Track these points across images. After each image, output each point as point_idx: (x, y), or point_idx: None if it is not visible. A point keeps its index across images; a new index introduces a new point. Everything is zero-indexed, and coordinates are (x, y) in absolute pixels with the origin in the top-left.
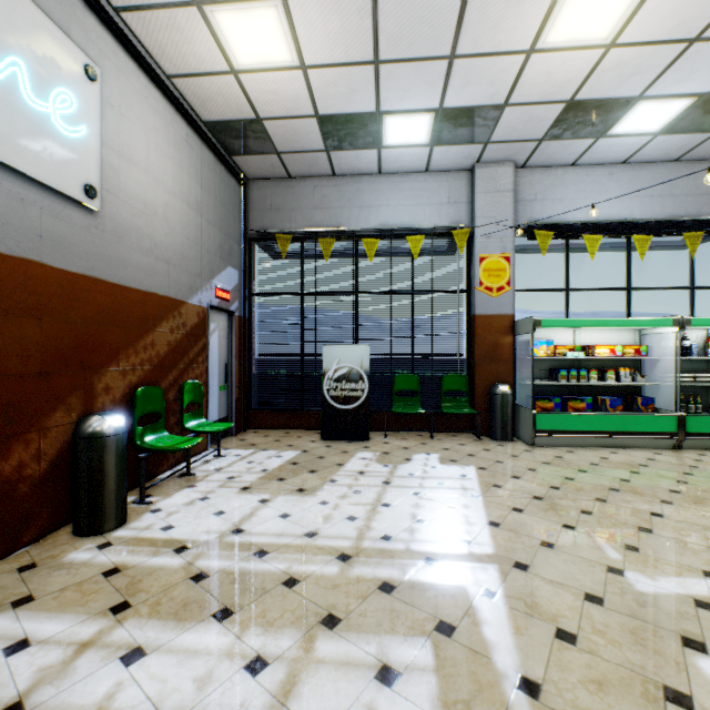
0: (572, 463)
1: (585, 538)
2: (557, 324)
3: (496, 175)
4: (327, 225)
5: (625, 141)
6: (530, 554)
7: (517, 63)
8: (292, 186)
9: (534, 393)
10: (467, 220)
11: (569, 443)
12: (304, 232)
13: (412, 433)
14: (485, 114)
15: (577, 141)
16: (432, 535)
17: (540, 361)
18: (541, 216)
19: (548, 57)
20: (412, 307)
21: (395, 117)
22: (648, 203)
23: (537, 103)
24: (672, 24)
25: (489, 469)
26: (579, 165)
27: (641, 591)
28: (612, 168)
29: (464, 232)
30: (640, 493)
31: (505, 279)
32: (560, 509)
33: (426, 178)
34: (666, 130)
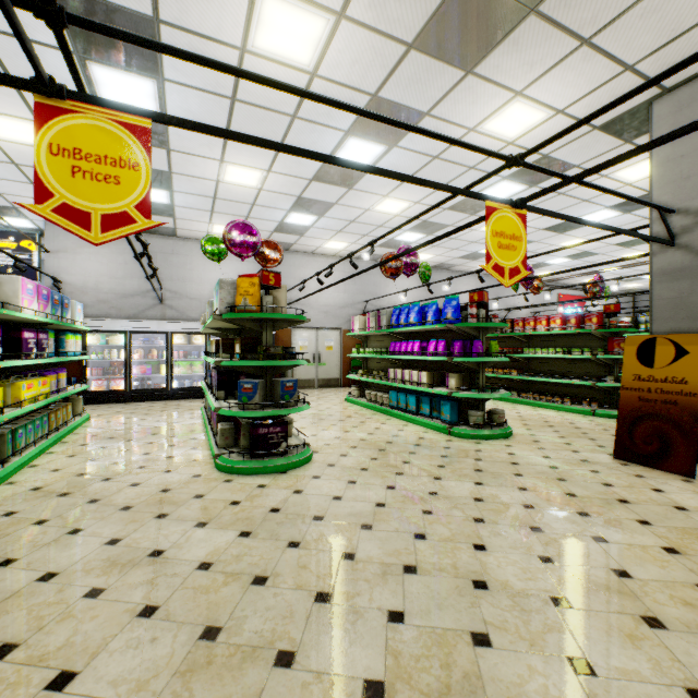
0: None
1: None
2: None
3: None
4: None
5: None
6: None
7: None
8: None
9: None
10: None
11: None
12: None
13: None
14: None
15: None
16: None
17: None
18: None
19: None
20: None
21: None
22: None
23: None
24: None
25: None
26: None
27: None
28: None
29: None
30: None
31: None
32: None
33: None
34: None
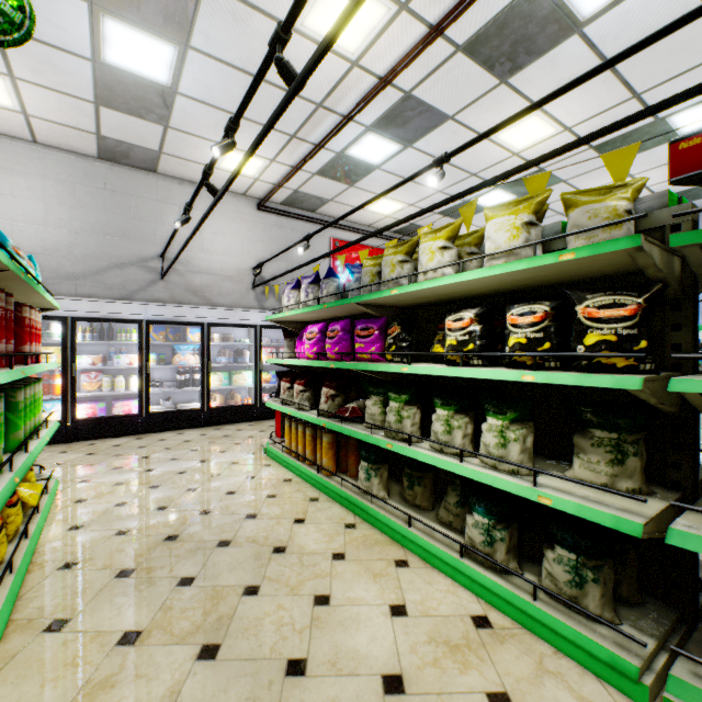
0: None
1: None
2: None
3: None
4: None
5: None
6: None
7: None
8: None
9: None
10: None
11: None
12: None
13: None
14: None
15: None
16: None
17: None
18: None
19: None
20: None
21: None
22: None
23: None
24: None
25: None
26: None
27: None
28: None
29: None
30: None
31: None
32: None
33: None
34: None
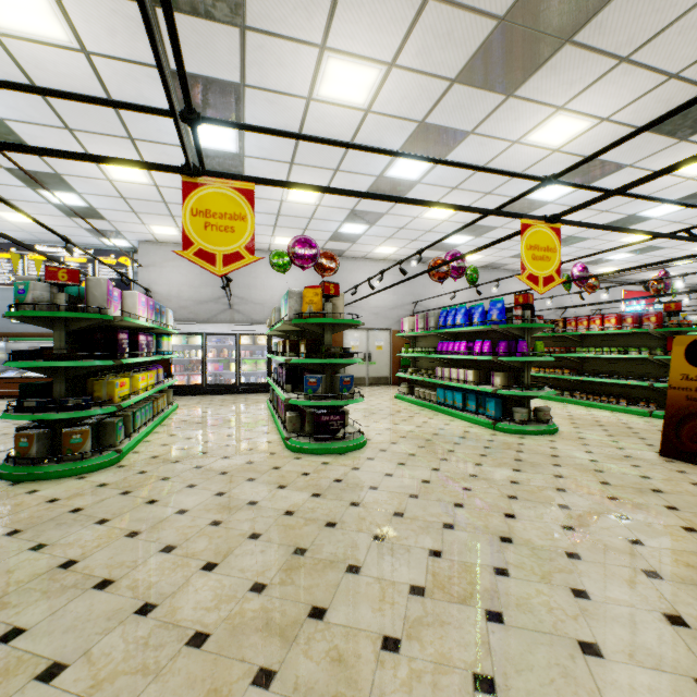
0: None
1: None
2: None
3: None
4: None
5: None
6: None
7: None
8: None
9: None
10: None
11: None
12: None
13: None
14: None
15: None
16: None
17: None
18: None
19: None
20: None
21: None
22: None
23: None
24: None
25: None
26: None
27: None
28: None
29: None
30: None
31: None
32: None
33: None
34: None
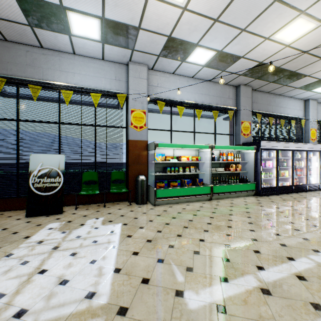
0: (170, 213)
1: (167, 268)
2: (165, 146)
3: (139, 70)
4: (37, 78)
5: (192, 66)
6: (133, 294)
7: (142, 1)
8: (8, 47)
9: (157, 179)
10: (125, 90)
11: (171, 202)
12: (18, 79)
13: (94, 204)
14: (129, 31)
15: (174, 61)
16: (65, 296)
17: (160, 163)
18: (160, 95)
19: (157, 3)
20: (95, 134)
21: (75, 14)
22: (201, 96)
23: (155, 32)
24: (208, 7)
25: (129, 224)
26: (176, 74)
27: (191, 309)
28: (188, 78)
29: (123, 96)
30: (196, 227)
31: (143, 122)
32: (159, 247)
33: (103, 63)
34: (207, 65)
